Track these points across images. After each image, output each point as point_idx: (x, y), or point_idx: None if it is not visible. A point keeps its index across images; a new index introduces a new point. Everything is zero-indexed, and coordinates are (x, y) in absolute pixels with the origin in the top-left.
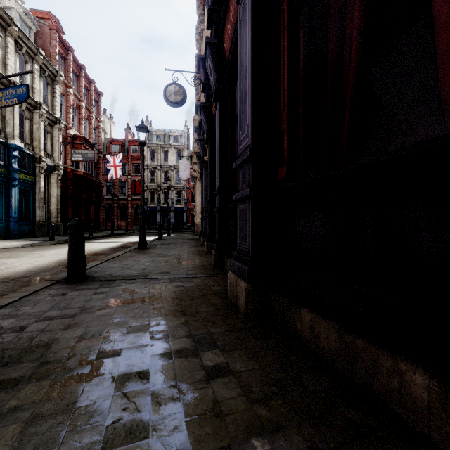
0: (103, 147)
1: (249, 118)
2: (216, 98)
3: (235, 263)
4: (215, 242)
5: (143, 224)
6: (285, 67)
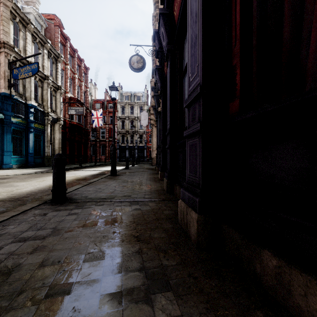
0: (90, 105)
1: (199, 58)
2: (168, 57)
3: (186, 193)
4: (167, 172)
5: (114, 158)
6: (238, 1)
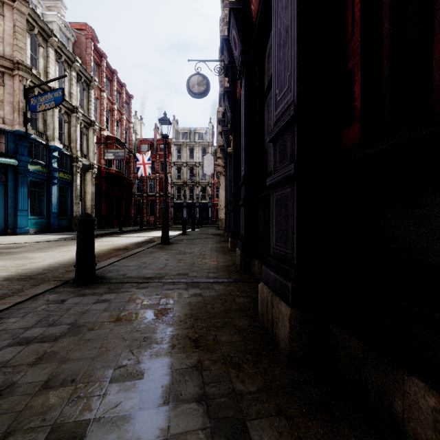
0: (134, 147)
1: (292, 62)
2: (242, 72)
3: (270, 273)
4: (240, 239)
5: (165, 219)
6: None
